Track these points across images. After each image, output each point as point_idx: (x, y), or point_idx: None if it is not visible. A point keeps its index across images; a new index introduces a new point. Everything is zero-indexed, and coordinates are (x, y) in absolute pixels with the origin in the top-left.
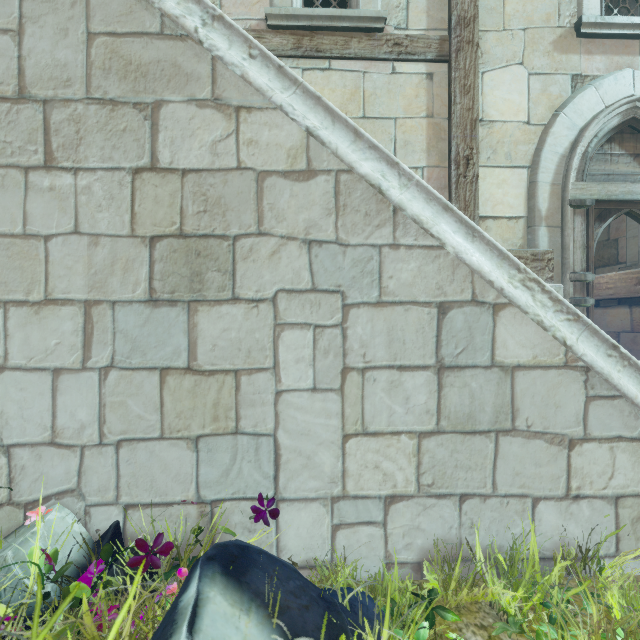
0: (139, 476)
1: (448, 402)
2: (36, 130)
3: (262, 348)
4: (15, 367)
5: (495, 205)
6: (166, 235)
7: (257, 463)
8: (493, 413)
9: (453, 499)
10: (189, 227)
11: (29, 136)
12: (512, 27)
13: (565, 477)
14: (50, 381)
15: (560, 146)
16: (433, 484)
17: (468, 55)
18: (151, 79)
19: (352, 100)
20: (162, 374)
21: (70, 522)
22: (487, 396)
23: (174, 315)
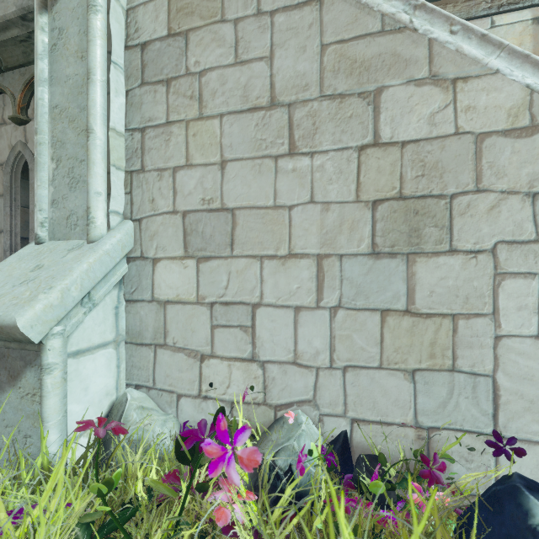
0: (362, 397)
1: None
2: (283, 127)
3: (480, 295)
4: (267, 304)
5: None
6: (387, 198)
7: (474, 400)
8: None
9: None
10: (407, 190)
11: (278, 133)
12: None
13: None
14: (292, 316)
15: None
16: None
17: None
18: (373, 71)
19: None
20: (382, 315)
21: (312, 425)
22: None
23: (394, 265)
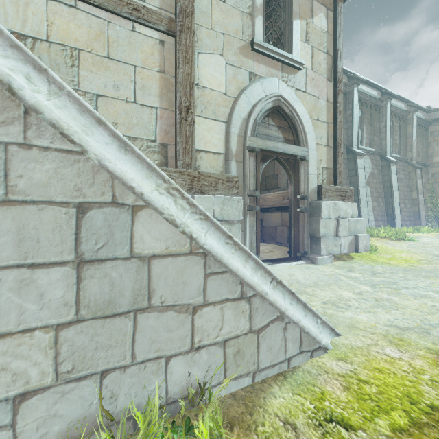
0: None
1: (88, 292)
2: None
3: None
4: None
5: (206, 143)
6: None
7: None
8: (132, 296)
9: (94, 377)
10: None
11: None
12: (216, 29)
13: (190, 335)
14: None
15: (243, 113)
16: (73, 369)
17: (188, 37)
18: None
19: (97, 40)
20: None
21: None
22: (127, 283)
23: None
